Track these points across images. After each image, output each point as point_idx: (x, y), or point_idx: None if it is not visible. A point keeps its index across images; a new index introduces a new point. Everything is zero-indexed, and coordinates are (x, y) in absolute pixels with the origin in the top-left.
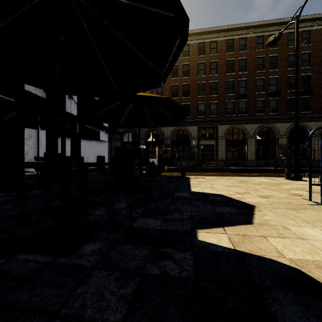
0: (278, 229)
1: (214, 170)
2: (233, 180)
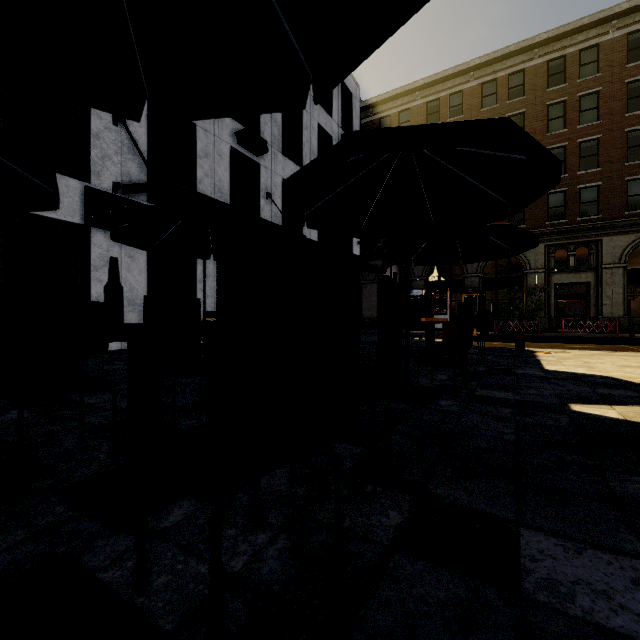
0: None
1: (590, 339)
2: (639, 358)
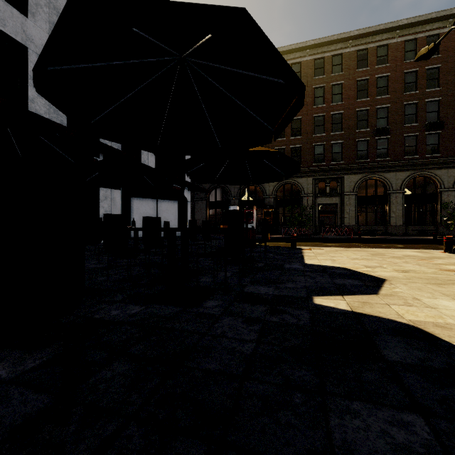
0: (407, 299)
1: (337, 240)
2: (363, 252)
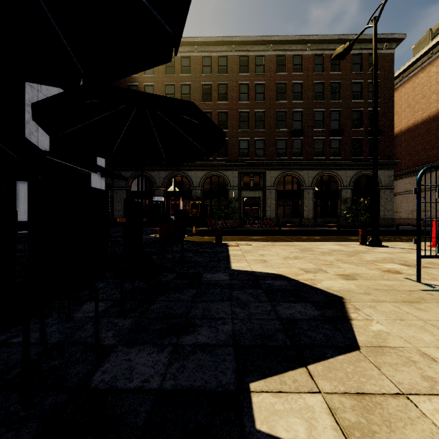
0: (417, 361)
1: (261, 232)
2: (291, 247)
